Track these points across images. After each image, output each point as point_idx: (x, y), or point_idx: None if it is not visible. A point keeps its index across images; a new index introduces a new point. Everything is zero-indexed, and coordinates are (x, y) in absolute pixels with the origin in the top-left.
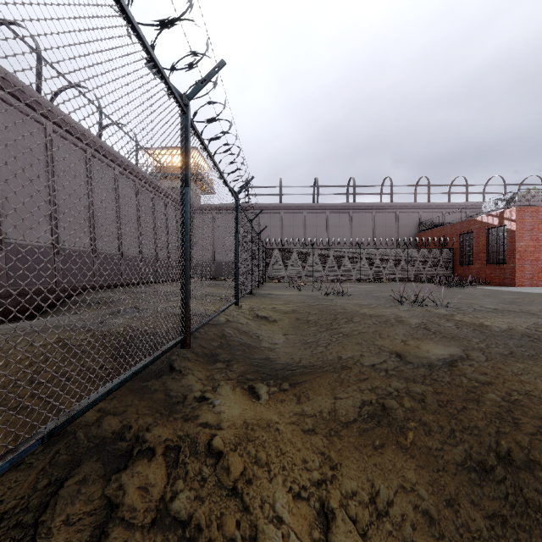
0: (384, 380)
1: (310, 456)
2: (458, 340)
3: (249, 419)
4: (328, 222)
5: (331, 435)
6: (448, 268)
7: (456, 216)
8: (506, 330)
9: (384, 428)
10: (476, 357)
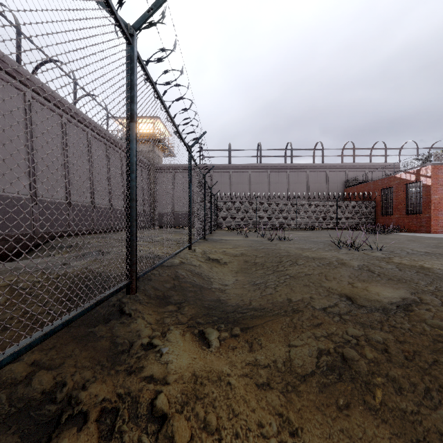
0: (340, 326)
1: (266, 419)
2: (405, 283)
3: (198, 371)
4: (269, 179)
5: (288, 391)
6: (371, 217)
7: (376, 174)
8: None
9: (347, 383)
10: (430, 301)
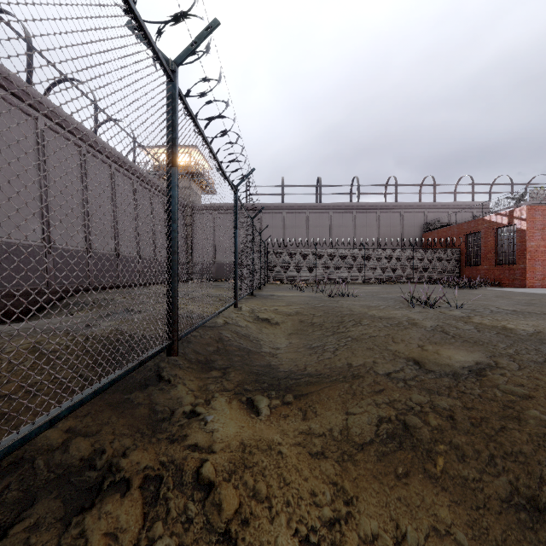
0: (404, 392)
1: (319, 488)
2: (482, 345)
3: (246, 440)
4: (331, 222)
5: (344, 460)
6: (455, 269)
7: (462, 216)
8: (534, 334)
9: (408, 451)
10: (507, 365)
